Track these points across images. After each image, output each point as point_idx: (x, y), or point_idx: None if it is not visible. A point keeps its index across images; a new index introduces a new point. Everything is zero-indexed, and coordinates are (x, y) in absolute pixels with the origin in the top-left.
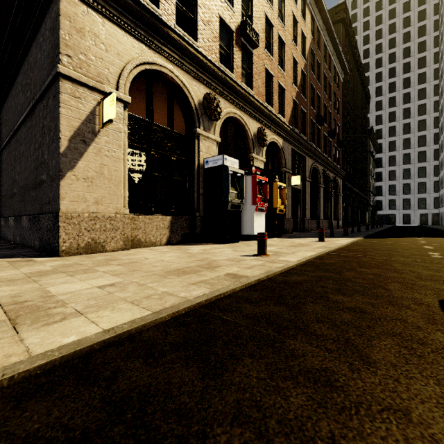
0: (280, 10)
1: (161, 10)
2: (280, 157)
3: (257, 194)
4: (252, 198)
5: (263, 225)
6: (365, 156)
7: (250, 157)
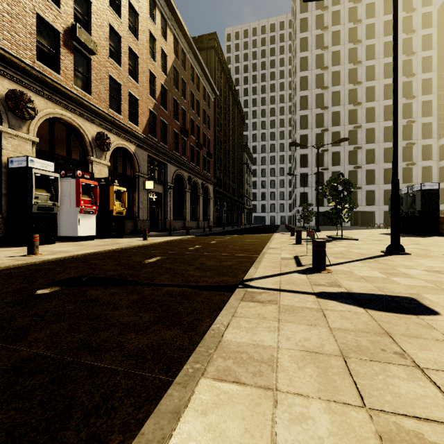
0: (133, 23)
1: None
2: (134, 162)
3: (85, 197)
4: (76, 200)
5: (94, 227)
6: (241, 167)
7: (88, 159)
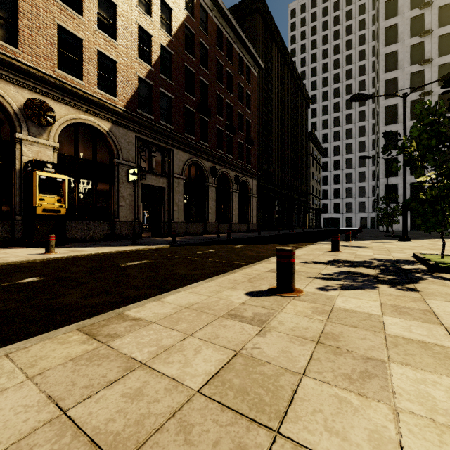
0: None
1: None
2: (111, 146)
3: None
4: None
5: None
6: (304, 158)
7: (15, 137)
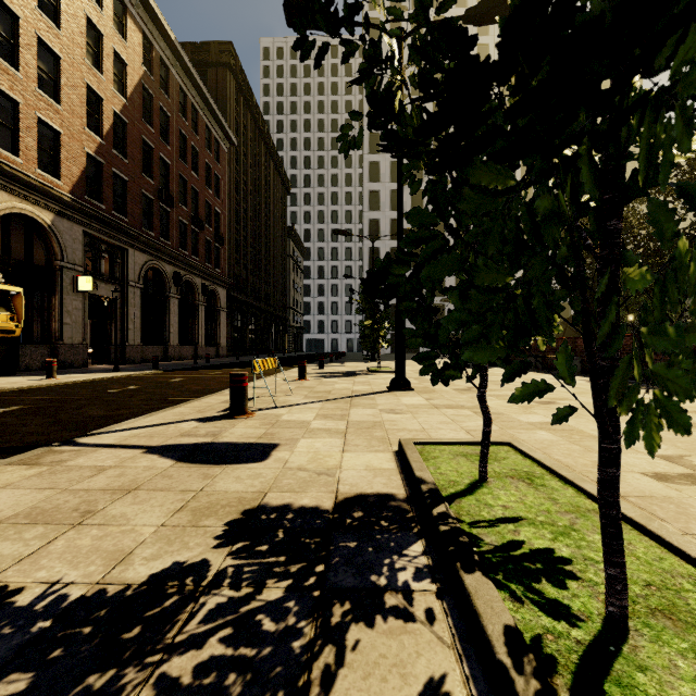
0: None
1: None
2: (51, 243)
3: None
4: None
5: None
6: (282, 261)
7: None
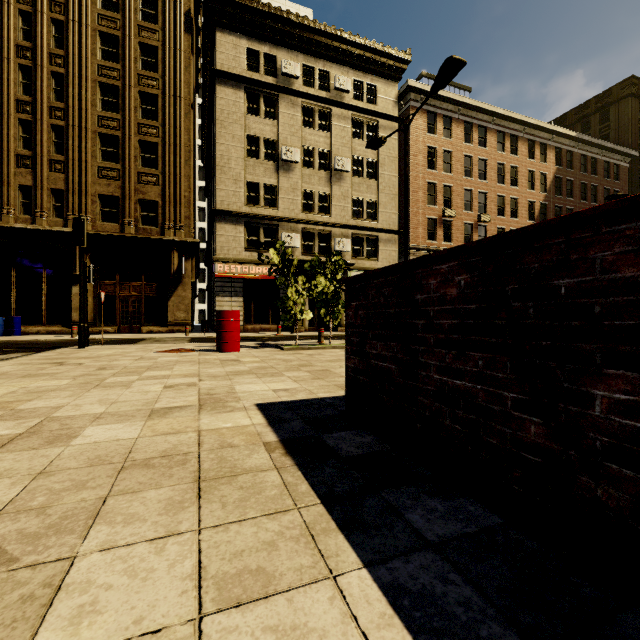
0: (514, 177)
1: (437, 241)
2: None
3: None
4: None
5: None
6: None
7: None
